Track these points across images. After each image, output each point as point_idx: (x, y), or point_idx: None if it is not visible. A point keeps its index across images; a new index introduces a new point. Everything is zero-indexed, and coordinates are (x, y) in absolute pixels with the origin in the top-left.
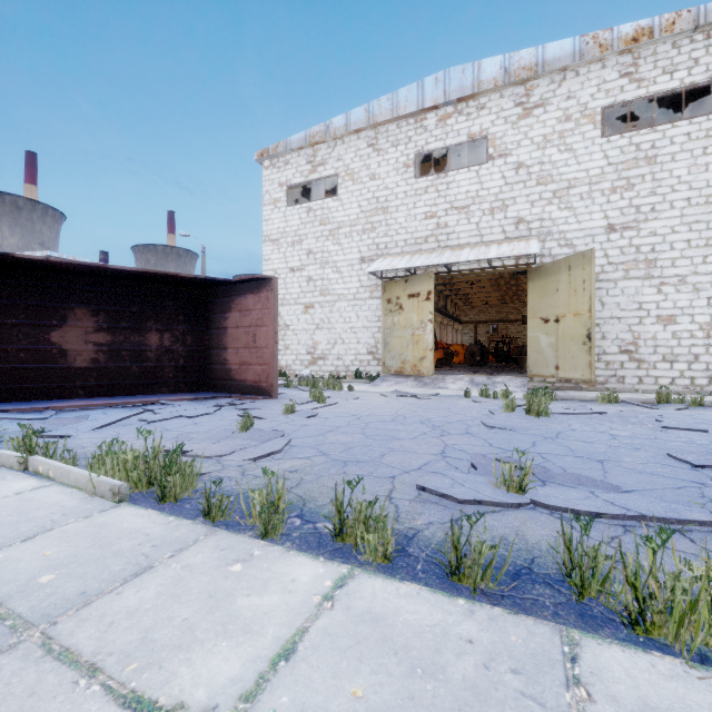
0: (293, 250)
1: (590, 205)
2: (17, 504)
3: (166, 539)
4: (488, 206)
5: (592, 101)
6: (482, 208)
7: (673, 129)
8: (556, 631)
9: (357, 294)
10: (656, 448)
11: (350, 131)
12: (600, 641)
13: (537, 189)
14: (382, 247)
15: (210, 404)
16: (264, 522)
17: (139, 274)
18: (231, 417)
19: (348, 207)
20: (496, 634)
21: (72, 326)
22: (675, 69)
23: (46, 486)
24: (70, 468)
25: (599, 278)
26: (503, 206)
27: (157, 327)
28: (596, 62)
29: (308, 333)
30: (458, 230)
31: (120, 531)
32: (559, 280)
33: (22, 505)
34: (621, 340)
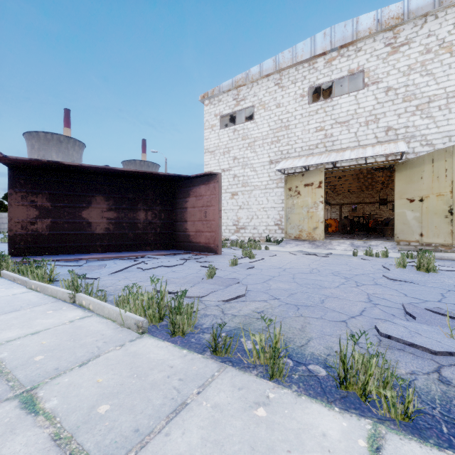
0: (223, 158)
1: (447, 113)
2: (71, 331)
3: (187, 372)
4: (364, 120)
5: (449, 36)
6: (359, 121)
7: None
8: None
9: (267, 185)
10: None
11: (263, 76)
12: None
13: (403, 105)
14: (284, 153)
15: (178, 258)
16: (271, 365)
17: (134, 173)
18: (196, 267)
19: (261, 127)
20: None
21: (94, 207)
22: None
23: (88, 316)
24: (104, 304)
25: None
26: (375, 119)
27: (144, 208)
28: (453, 7)
29: (234, 211)
30: (341, 138)
31: (149, 361)
32: (423, 170)
33: (75, 332)
34: None
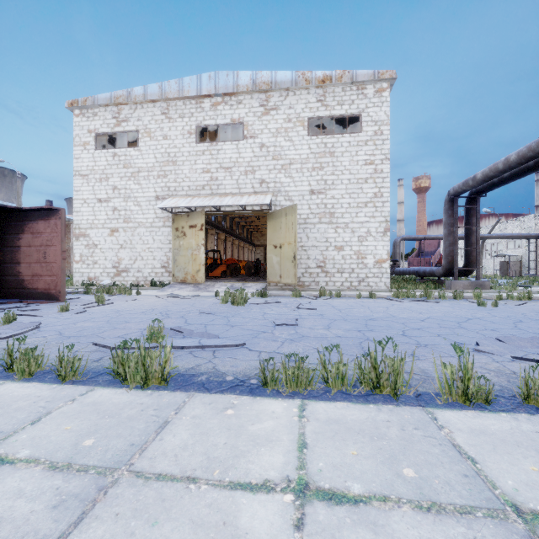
0: (100, 185)
1: (301, 176)
2: None
3: None
4: (244, 169)
5: (302, 113)
6: (240, 170)
7: (342, 138)
8: (89, 388)
9: (153, 223)
10: (275, 318)
11: (148, 100)
12: (105, 388)
13: (273, 162)
14: (172, 189)
15: None
16: None
17: None
18: None
19: (146, 157)
20: (56, 393)
21: None
22: (343, 103)
23: None
24: None
25: (306, 222)
26: (253, 170)
27: None
28: (305, 89)
29: (114, 251)
30: (225, 183)
31: None
32: (281, 222)
33: None
34: (317, 260)
